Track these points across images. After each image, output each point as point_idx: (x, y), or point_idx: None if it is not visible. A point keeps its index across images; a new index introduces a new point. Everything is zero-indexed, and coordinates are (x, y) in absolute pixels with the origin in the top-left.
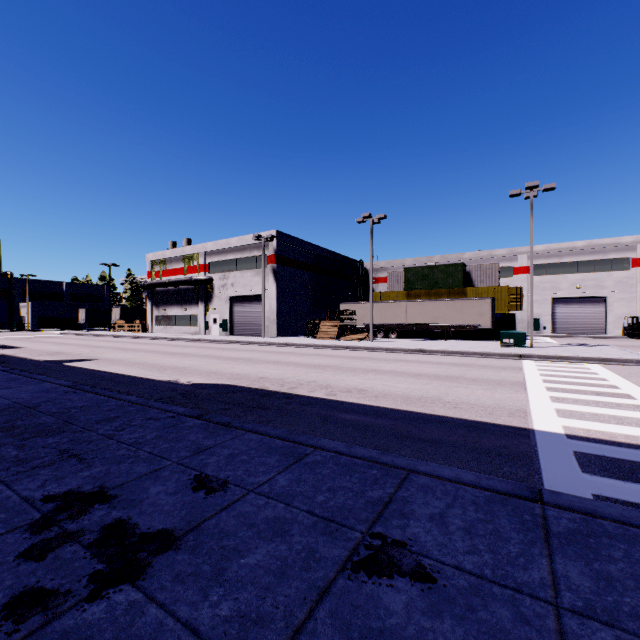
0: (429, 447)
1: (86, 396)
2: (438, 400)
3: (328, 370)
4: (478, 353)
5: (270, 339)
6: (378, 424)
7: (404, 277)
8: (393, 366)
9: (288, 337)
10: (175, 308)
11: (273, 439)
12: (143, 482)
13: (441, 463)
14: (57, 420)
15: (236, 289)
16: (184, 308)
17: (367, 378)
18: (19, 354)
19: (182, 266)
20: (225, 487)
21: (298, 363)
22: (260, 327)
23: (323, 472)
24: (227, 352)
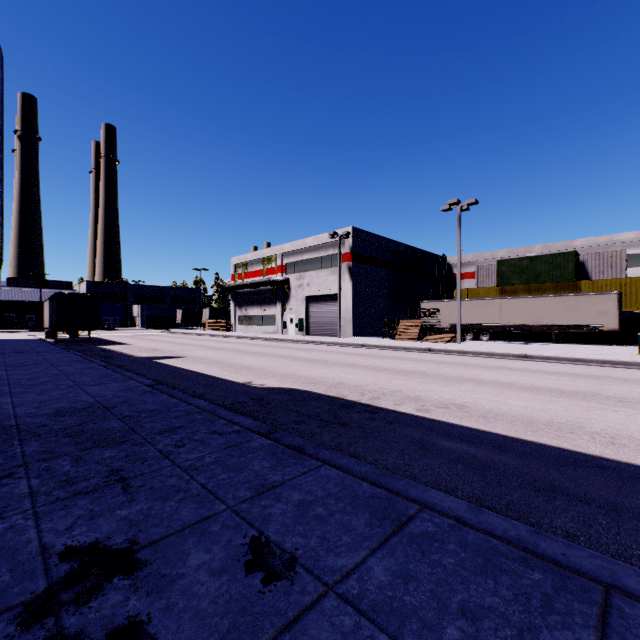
0: (601, 516)
1: (160, 398)
2: (579, 429)
3: (414, 377)
4: (609, 361)
5: (346, 339)
6: (500, 462)
7: (497, 271)
8: (494, 375)
9: (364, 338)
10: (255, 308)
11: (358, 480)
12: (184, 540)
13: (639, 556)
14: (124, 426)
15: (312, 289)
16: (263, 308)
17: (465, 390)
18: (124, 350)
19: (261, 268)
20: (291, 571)
21: (378, 367)
22: (335, 327)
23: (444, 562)
24: (302, 352)
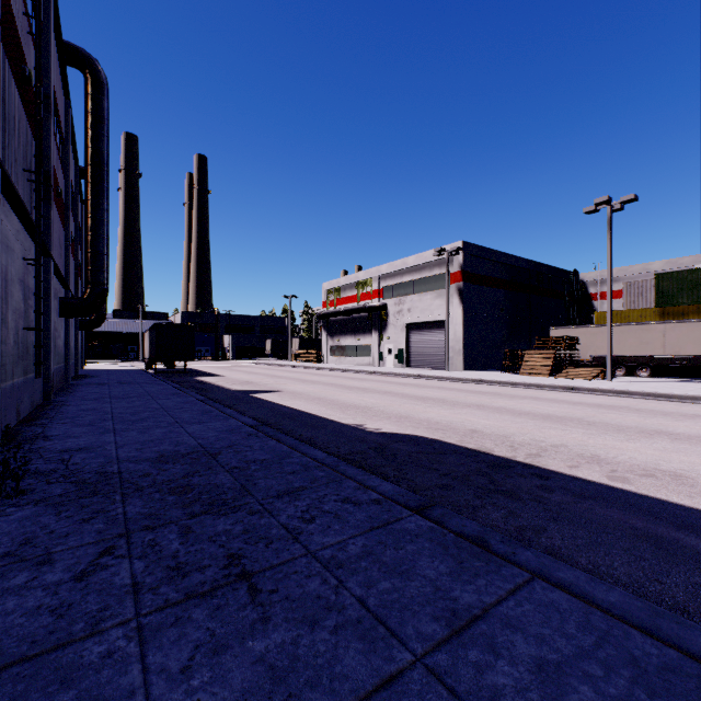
0: None
1: (267, 443)
2: None
3: (572, 426)
4: None
5: (456, 373)
6: None
7: (655, 287)
8: (692, 426)
9: (478, 371)
10: (348, 338)
11: (617, 622)
12: None
13: None
14: (234, 482)
15: (413, 315)
16: (357, 338)
17: (662, 448)
18: (218, 382)
19: (355, 293)
20: None
21: (514, 410)
22: (441, 359)
23: None
24: (410, 388)
